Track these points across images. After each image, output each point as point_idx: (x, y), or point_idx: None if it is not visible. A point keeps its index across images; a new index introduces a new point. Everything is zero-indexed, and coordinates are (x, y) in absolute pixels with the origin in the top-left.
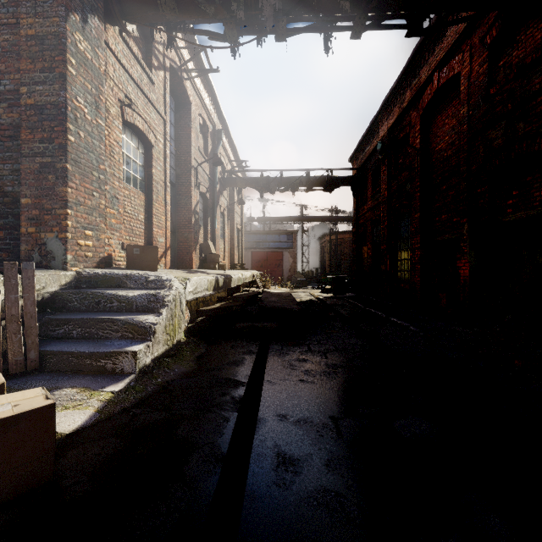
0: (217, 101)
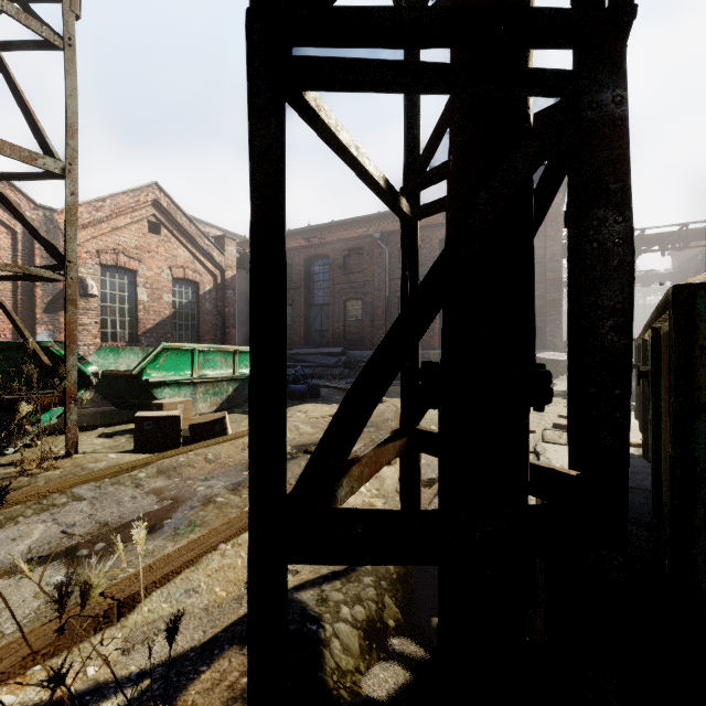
0: None
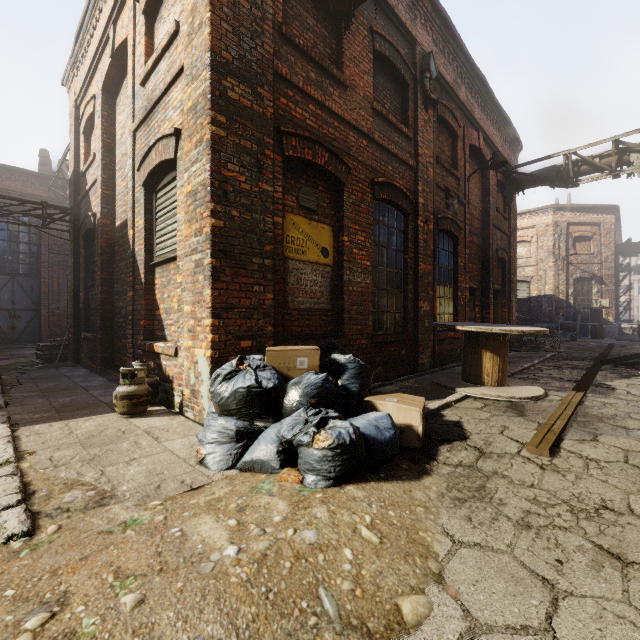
0: None
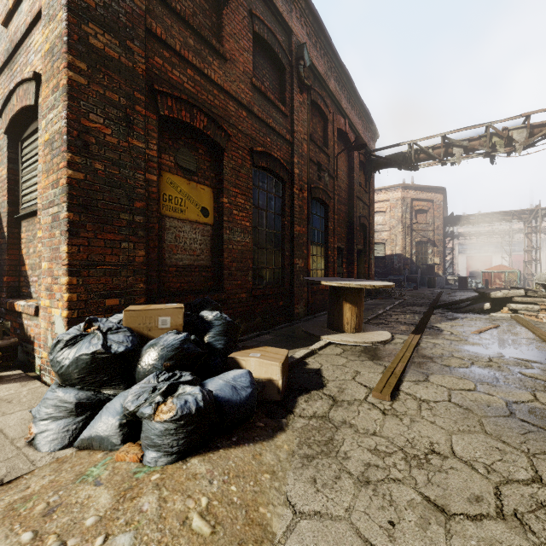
0: None
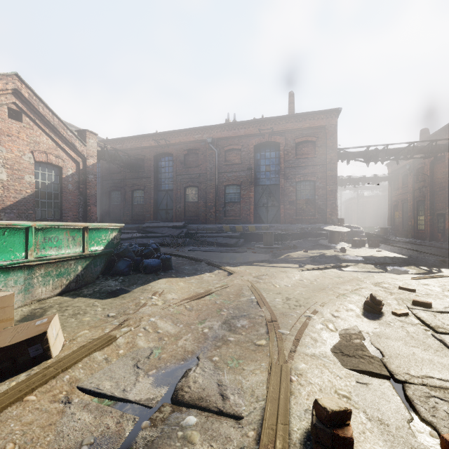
0: None
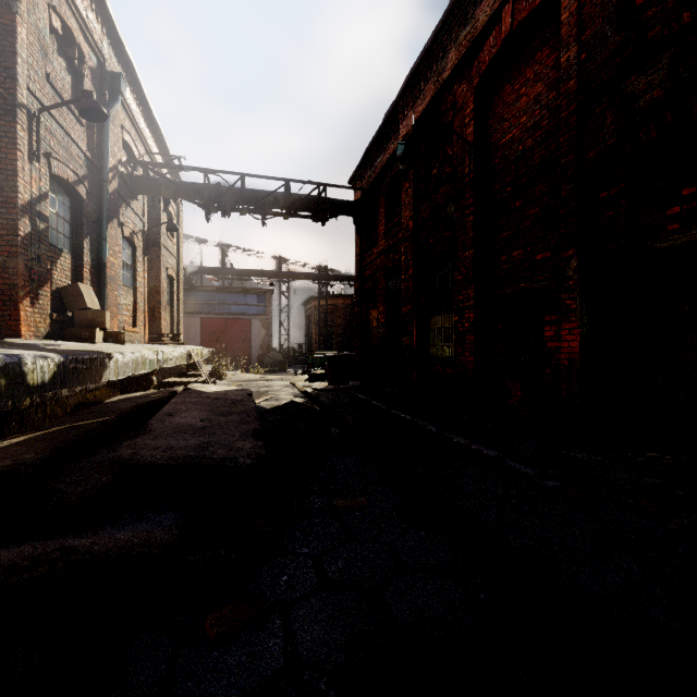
0: (106, 9)
